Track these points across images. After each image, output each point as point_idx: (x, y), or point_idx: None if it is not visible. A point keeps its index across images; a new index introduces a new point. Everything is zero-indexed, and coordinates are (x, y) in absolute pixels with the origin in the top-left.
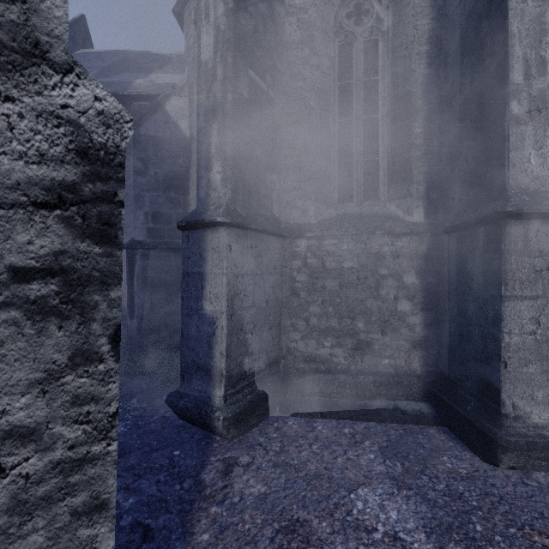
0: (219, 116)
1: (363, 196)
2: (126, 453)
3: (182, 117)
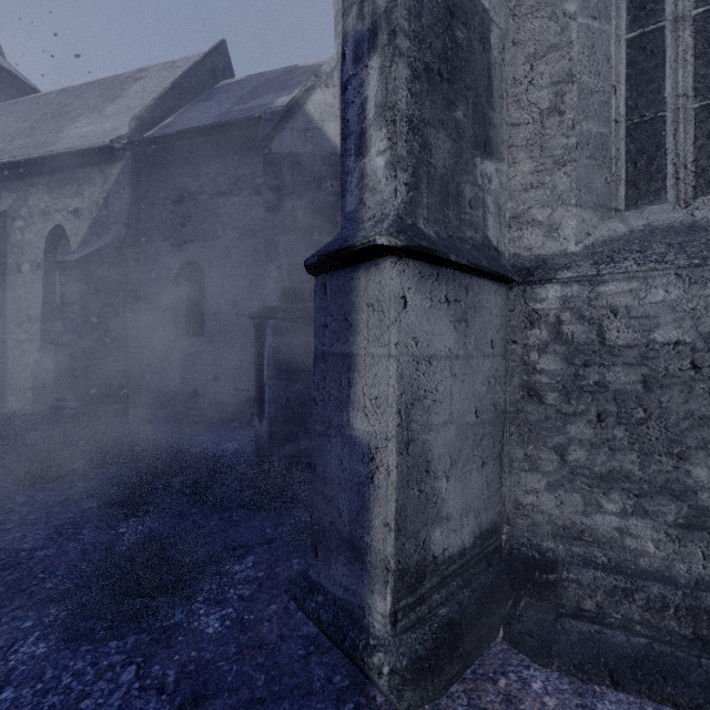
0: (381, 39)
1: (693, 184)
2: (208, 696)
3: (329, 119)
